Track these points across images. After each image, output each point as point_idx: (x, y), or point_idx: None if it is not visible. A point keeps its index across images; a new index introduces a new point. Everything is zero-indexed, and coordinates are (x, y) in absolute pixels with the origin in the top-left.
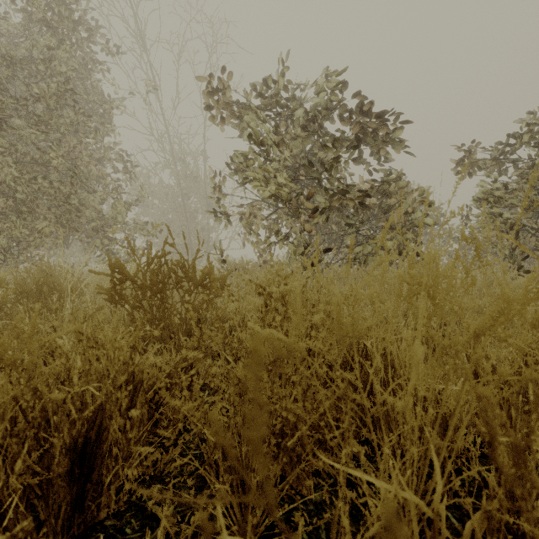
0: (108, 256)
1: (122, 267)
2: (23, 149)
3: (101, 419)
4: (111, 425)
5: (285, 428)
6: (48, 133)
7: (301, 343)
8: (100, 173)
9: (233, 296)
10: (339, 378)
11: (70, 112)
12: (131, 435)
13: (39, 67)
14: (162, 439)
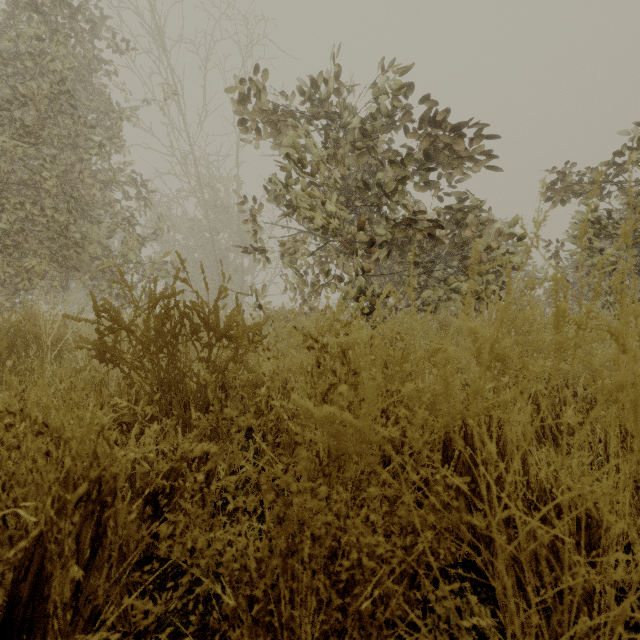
0: (91, 295)
1: (113, 310)
2: (6, 167)
3: (41, 562)
4: (53, 577)
5: (355, 571)
6: (38, 146)
7: (381, 429)
8: (107, 200)
9: (269, 350)
10: (441, 484)
11: (67, 121)
12: (99, 582)
13: (26, 63)
14: (165, 563)
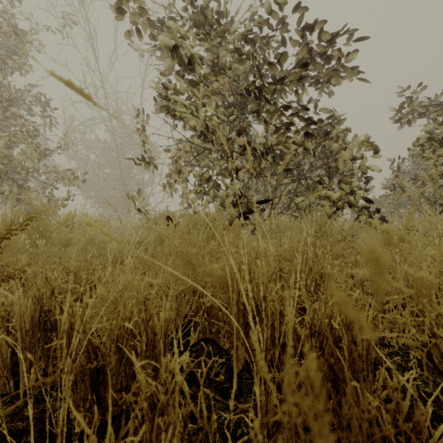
0: None
1: None
2: None
3: None
4: None
5: None
6: None
7: None
8: (8, 113)
9: None
10: None
11: None
12: None
13: None
14: None
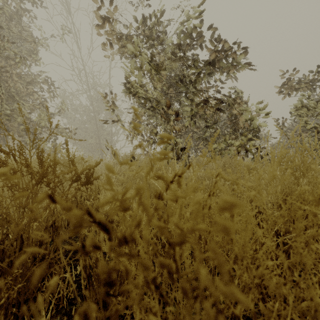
0: None
1: None
2: None
3: None
4: None
5: None
6: None
7: None
8: (29, 91)
9: None
10: None
11: None
12: None
13: None
14: None
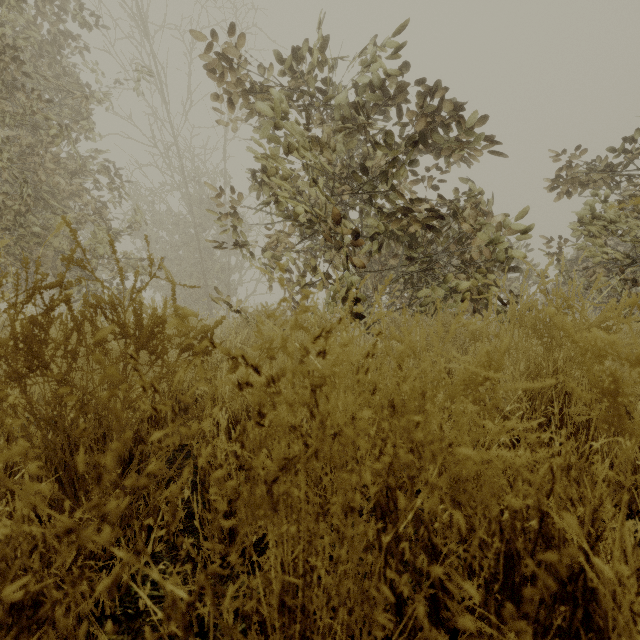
0: None
1: None
2: None
3: None
4: None
5: None
6: None
7: None
8: (75, 189)
9: (156, 391)
10: None
11: (21, 96)
12: None
13: None
14: None
